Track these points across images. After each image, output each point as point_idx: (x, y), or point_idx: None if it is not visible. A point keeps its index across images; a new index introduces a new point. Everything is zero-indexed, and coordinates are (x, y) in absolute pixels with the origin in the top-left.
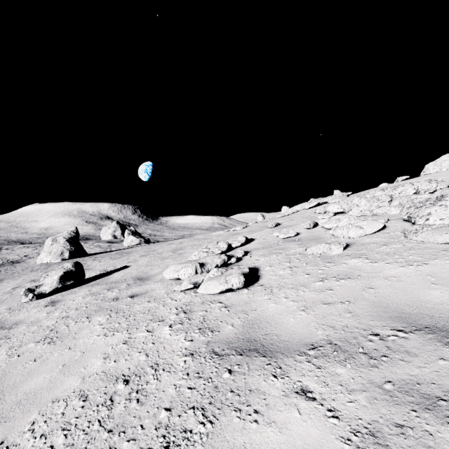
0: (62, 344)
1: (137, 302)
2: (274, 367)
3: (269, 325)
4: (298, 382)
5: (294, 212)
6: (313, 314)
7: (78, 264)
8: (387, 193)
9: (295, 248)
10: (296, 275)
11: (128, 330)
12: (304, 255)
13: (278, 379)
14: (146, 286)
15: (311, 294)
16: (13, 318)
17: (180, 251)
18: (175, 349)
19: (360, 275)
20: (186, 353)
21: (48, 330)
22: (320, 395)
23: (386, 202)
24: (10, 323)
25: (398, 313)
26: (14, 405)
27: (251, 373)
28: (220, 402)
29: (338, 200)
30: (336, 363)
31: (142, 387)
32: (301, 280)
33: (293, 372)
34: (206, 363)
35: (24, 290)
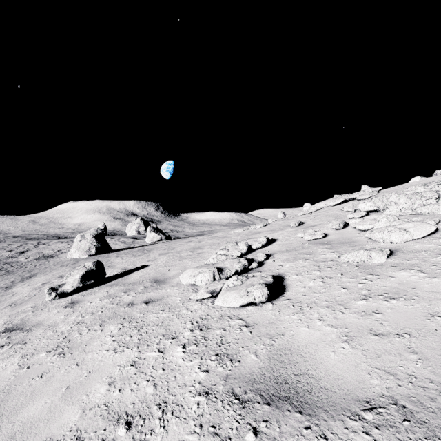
0: (71, 358)
1: (152, 310)
2: (316, 435)
3: (303, 359)
4: None
5: (317, 210)
6: (360, 349)
7: (99, 264)
8: (431, 189)
9: (324, 252)
10: (330, 288)
11: (139, 347)
12: (337, 262)
13: None
14: (162, 291)
15: (354, 317)
16: (35, 318)
17: (199, 250)
18: (188, 381)
19: (416, 295)
20: (200, 390)
21: (62, 337)
22: None
23: (433, 199)
24: (30, 324)
25: None
26: (7, 440)
27: (284, 440)
28: None
29: (368, 196)
30: None
31: (145, 438)
32: (337, 296)
33: None
34: (224, 410)
35: (47, 288)
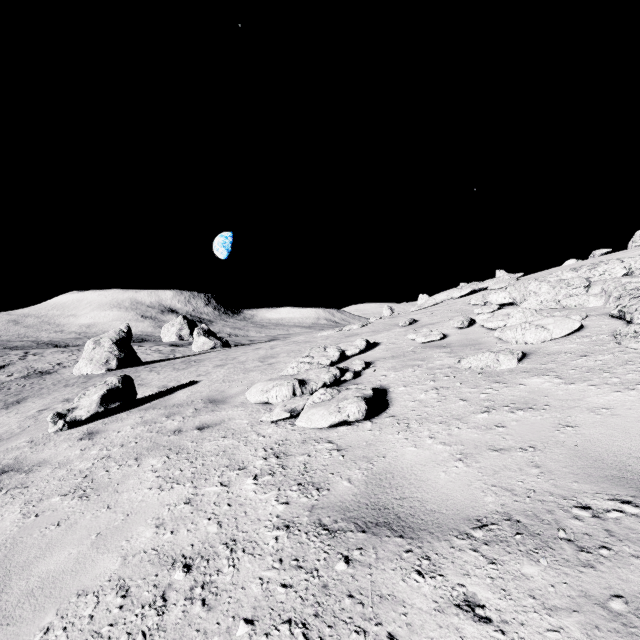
0: (99, 500)
1: (208, 438)
2: (418, 557)
3: (407, 482)
4: (459, 587)
5: (437, 303)
6: (476, 467)
7: (126, 379)
8: (582, 275)
9: (441, 357)
10: (445, 401)
11: (193, 482)
12: (457, 369)
13: (425, 579)
14: (222, 413)
15: (472, 433)
16: (35, 456)
17: (271, 360)
18: (262, 516)
19: (548, 404)
20: (278, 523)
21: (81, 476)
22: (498, 613)
23: (582, 288)
24: (30, 463)
25: (619, 471)
26: (23, 597)
27: (381, 565)
28: (332, 614)
29: (503, 285)
30: (521, 555)
31: (210, 579)
32: (453, 409)
33: (450, 568)
34: (309, 542)
35: (51, 415)
